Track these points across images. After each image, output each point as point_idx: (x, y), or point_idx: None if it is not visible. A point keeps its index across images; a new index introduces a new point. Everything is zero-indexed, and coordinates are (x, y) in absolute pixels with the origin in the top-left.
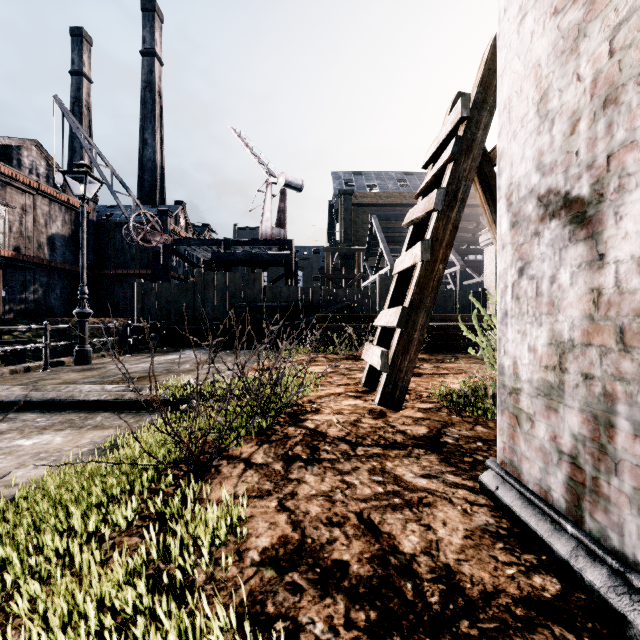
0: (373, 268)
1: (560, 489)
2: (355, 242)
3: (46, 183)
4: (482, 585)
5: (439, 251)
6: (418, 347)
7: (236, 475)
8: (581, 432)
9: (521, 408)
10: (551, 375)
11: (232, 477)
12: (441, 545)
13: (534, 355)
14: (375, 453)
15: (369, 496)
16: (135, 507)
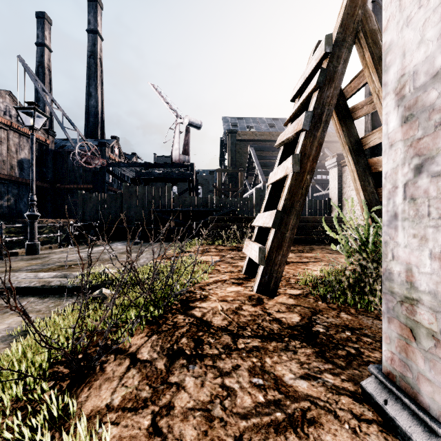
0: (251, 184)
1: None
2: (238, 166)
3: (16, 122)
4: None
5: (307, 164)
6: (289, 244)
7: (118, 376)
8: None
9: (419, 321)
10: None
11: (113, 379)
12: None
13: (440, 264)
14: (255, 346)
15: (249, 409)
16: None
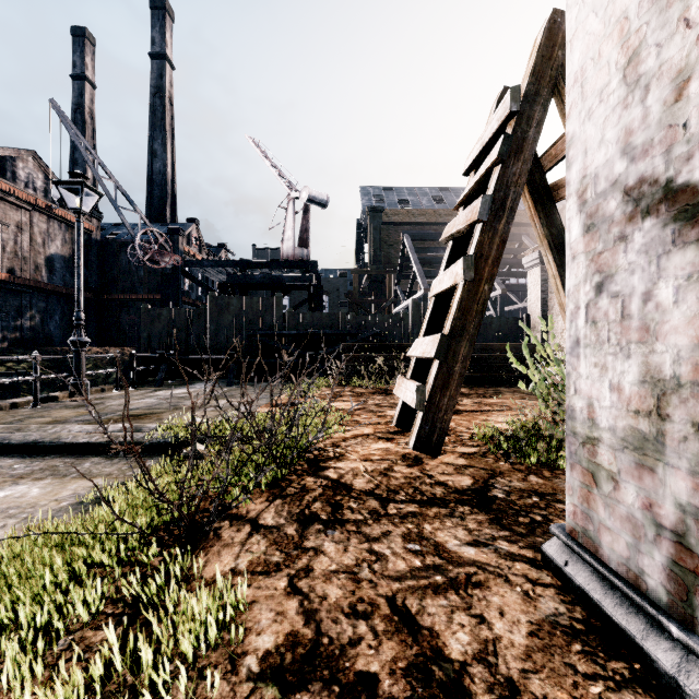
0: (405, 292)
1: (658, 575)
2: (386, 264)
3: (44, 198)
4: None
5: (484, 269)
6: (460, 381)
7: (239, 542)
8: (692, 502)
9: (599, 463)
10: (644, 423)
11: (234, 544)
12: (499, 647)
13: (619, 396)
14: (410, 512)
15: (404, 572)
16: (104, 590)
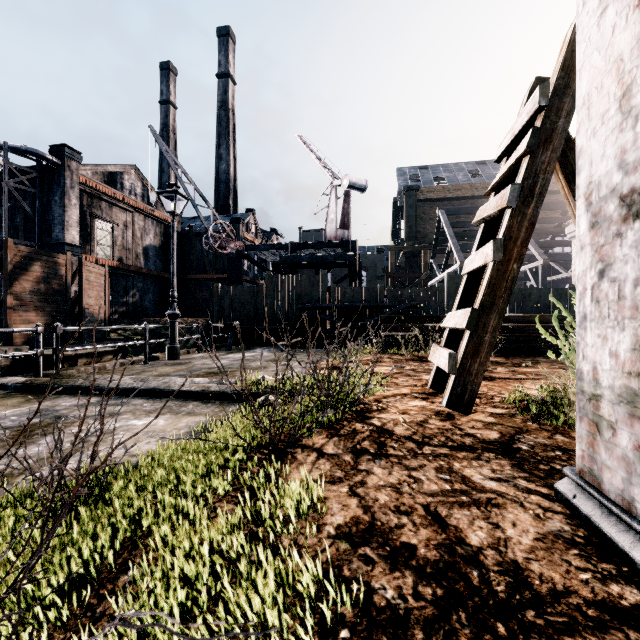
0: (441, 266)
1: None
2: (421, 239)
3: (142, 201)
4: (552, 584)
5: (513, 250)
6: (489, 350)
7: (310, 462)
8: None
9: (601, 415)
10: (635, 382)
11: (307, 463)
12: (509, 543)
13: (616, 361)
14: (442, 453)
15: (436, 492)
16: (230, 480)
